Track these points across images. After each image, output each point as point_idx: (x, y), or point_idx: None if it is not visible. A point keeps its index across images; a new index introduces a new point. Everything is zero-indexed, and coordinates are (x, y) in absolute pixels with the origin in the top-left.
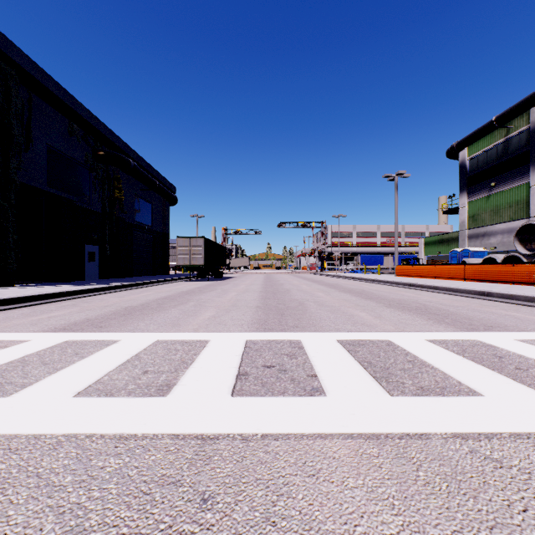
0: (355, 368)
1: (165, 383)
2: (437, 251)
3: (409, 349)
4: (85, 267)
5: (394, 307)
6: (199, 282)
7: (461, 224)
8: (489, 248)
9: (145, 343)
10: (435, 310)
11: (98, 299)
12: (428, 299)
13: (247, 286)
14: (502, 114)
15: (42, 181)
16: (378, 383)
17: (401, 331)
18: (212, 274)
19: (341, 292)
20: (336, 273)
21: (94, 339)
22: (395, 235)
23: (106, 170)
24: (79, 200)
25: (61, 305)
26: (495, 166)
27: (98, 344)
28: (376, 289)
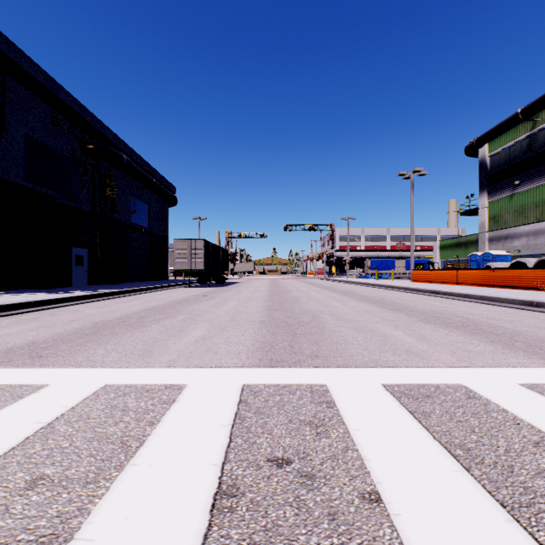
0: (447, 467)
1: (51, 530)
2: (454, 255)
3: (509, 407)
4: (72, 272)
5: (433, 322)
6: (198, 289)
7: (481, 226)
8: (512, 252)
9: (82, 392)
10: (488, 327)
11: (70, 311)
12: (467, 311)
13: (251, 293)
14: (529, 105)
15: (19, 175)
16: (525, 531)
17: (470, 365)
18: (214, 280)
19: (359, 302)
20: (346, 279)
21: (9, 383)
22: (411, 237)
23: (96, 166)
24: (65, 197)
25: (18, 319)
26: (519, 163)
27: (5, 396)
28: (397, 297)
